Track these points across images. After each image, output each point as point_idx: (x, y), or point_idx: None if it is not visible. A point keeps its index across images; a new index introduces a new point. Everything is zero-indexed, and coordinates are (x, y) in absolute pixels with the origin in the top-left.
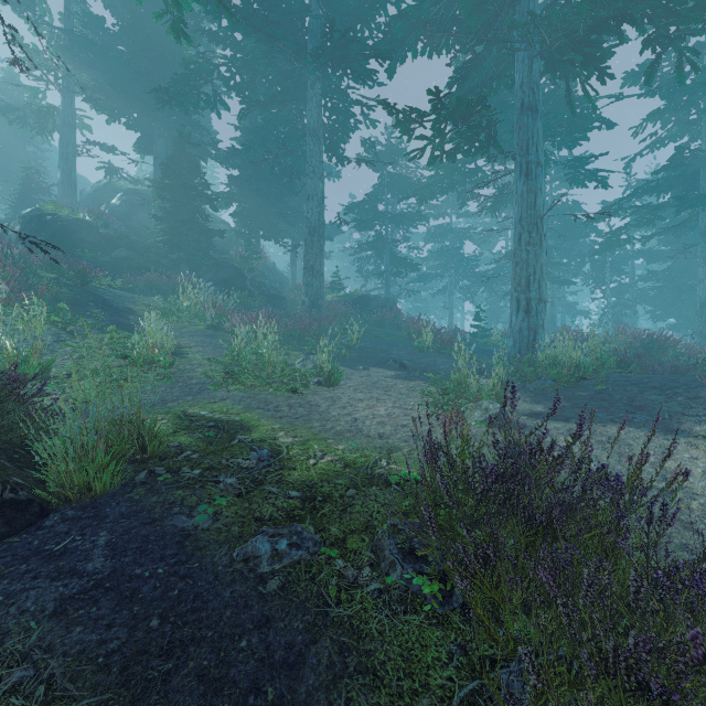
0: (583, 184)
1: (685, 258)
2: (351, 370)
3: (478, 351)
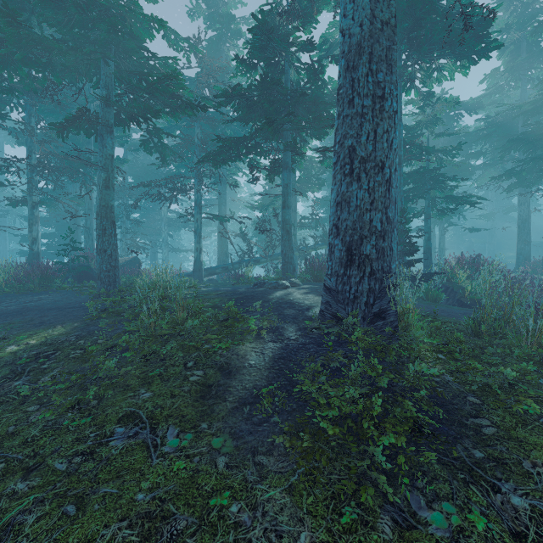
0: None
1: None
2: None
3: None
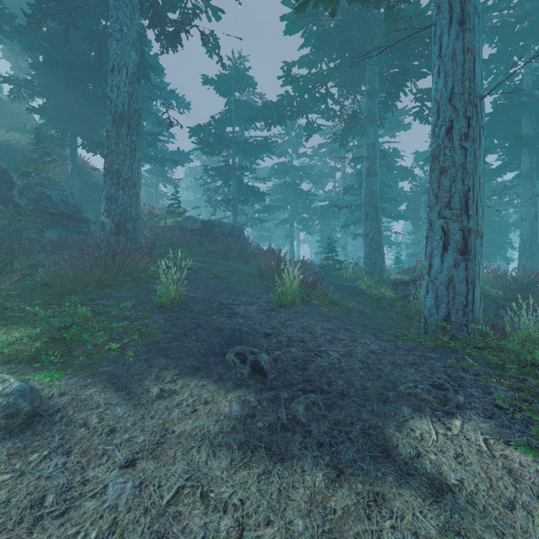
0: (426, 120)
1: (500, 199)
2: (121, 407)
3: (336, 288)
